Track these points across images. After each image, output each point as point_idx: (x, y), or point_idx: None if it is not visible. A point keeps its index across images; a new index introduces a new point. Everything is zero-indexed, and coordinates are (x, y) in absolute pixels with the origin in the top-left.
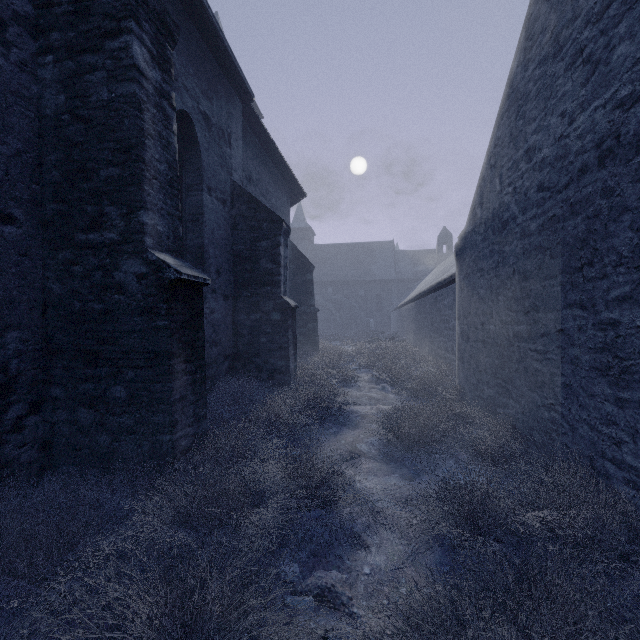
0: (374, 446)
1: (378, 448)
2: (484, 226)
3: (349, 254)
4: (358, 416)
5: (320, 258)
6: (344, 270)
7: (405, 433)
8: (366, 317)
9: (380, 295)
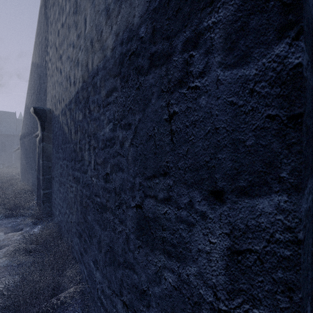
0: None
1: None
2: (23, 135)
3: None
4: None
5: None
6: None
7: None
8: None
9: (5, 143)
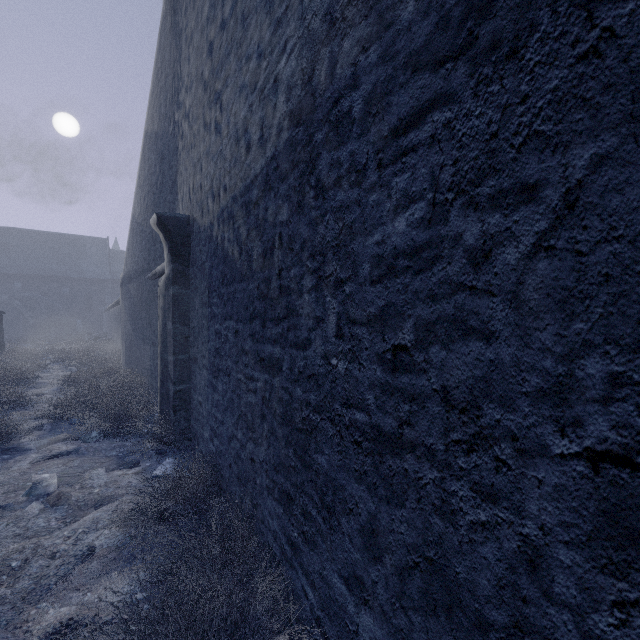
0: (54, 390)
1: (56, 390)
2: (127, 276)
3: (48, 245)
4: (45, 383)
5: (1, 244)
6: (41, 263)
7: (74, 381)
8: (73, 318)
9: (91, 294)
